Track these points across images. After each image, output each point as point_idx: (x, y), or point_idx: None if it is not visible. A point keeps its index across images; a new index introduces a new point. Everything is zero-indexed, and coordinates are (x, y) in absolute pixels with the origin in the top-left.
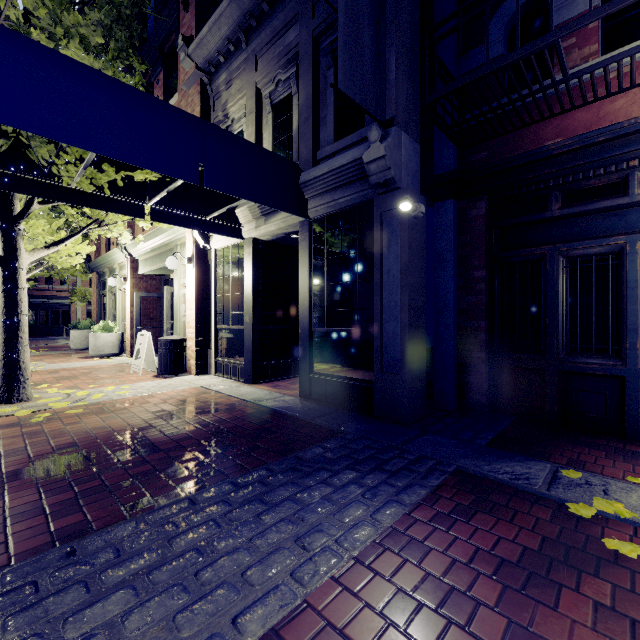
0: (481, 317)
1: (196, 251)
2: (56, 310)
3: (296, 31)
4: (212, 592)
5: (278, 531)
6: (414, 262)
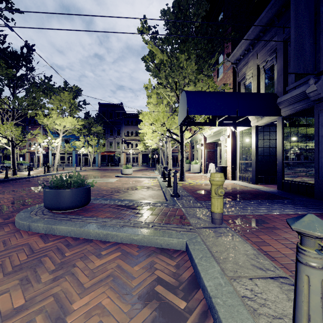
0: None
1: (231, 133)
2: (174, 157)
3: (275, 39)
4: (247, 209)
5: (263, 208)
6: None
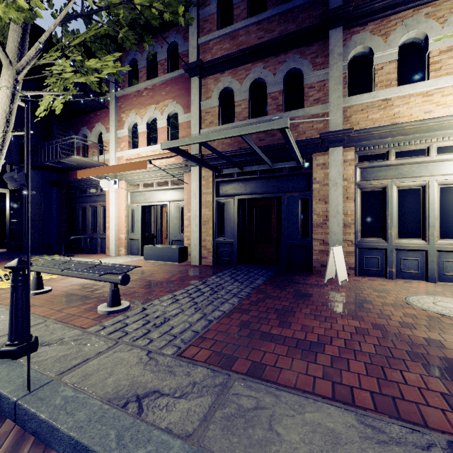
0: (64, 223)
1: None
2: None
3: None
4: None
5: None
6: (34, 207)
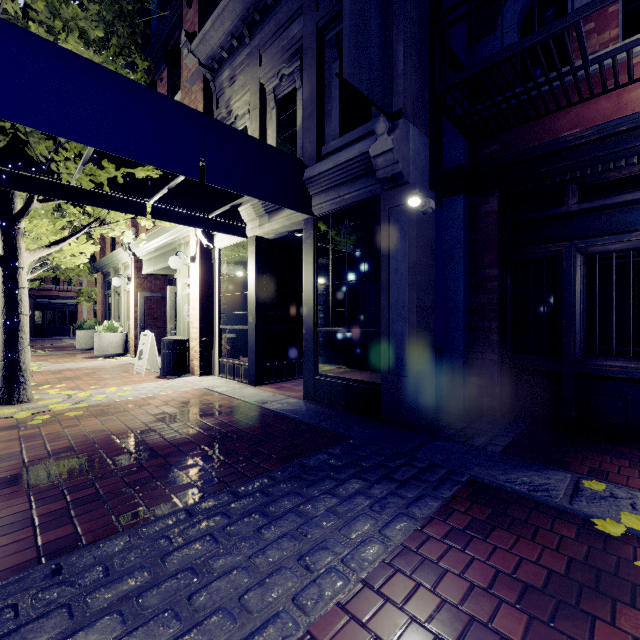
0: (493, 317)
1: (199, 250)
2: (63, 310)
3: (300, 24)
4: (206, 620)
5: (279, 548)
6: (423, 260)
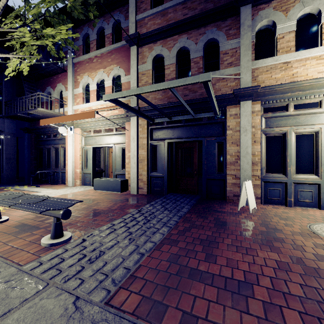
0: (33, 160)
1: None
2: None
3: None
4: None
5: None
6: (10, 148)
